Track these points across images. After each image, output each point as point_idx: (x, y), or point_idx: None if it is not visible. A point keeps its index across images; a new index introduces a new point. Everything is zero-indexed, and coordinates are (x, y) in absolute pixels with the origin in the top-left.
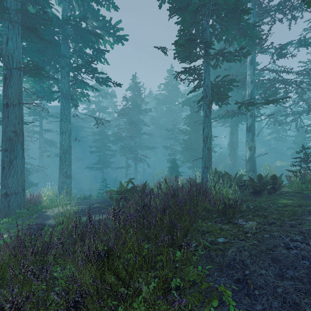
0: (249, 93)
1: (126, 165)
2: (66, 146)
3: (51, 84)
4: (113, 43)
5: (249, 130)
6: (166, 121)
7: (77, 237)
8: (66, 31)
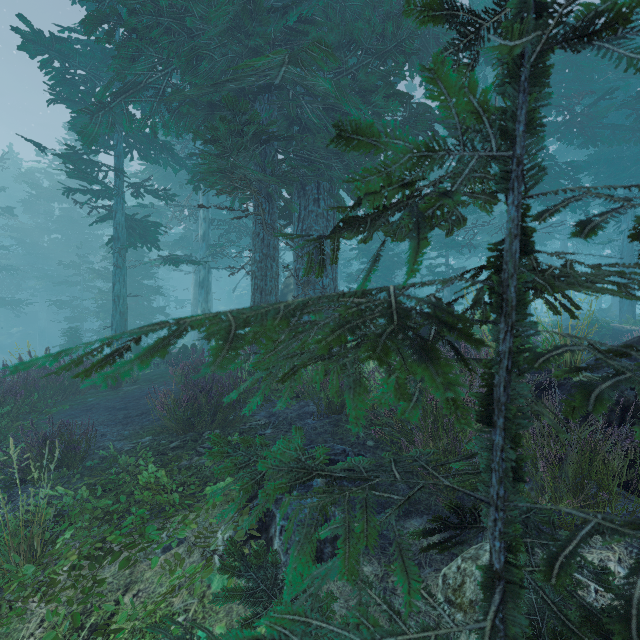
0: (202, 234)
1: None
2: None
3: None
4: None
5: (202, 287)
6: (63, 242)
7: None
8: None
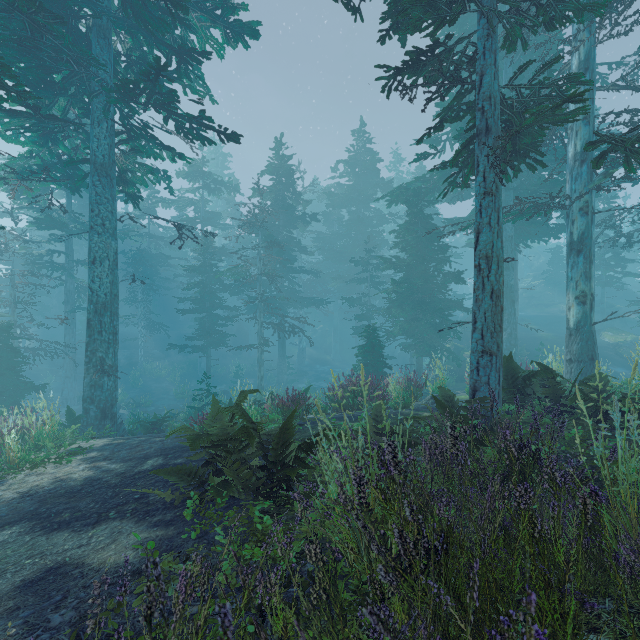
0: (578, 149)
1: (258, 342)
2: (104, 295)
3: (78, 149)
4: (223, 43)
5: (578, 251)
6: (351, 244)
7: None
8: (102, 6)
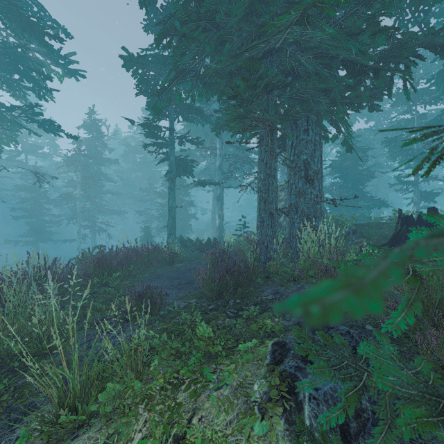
0: (218, 165)
1: (79, 237)
2: None
3: None
4: (63, 75)
5: (218, 200)
6: (141, 177)
7: (83, 259)
8: None
